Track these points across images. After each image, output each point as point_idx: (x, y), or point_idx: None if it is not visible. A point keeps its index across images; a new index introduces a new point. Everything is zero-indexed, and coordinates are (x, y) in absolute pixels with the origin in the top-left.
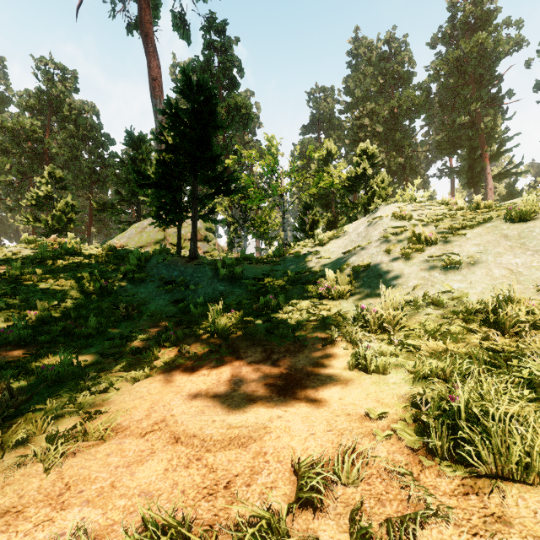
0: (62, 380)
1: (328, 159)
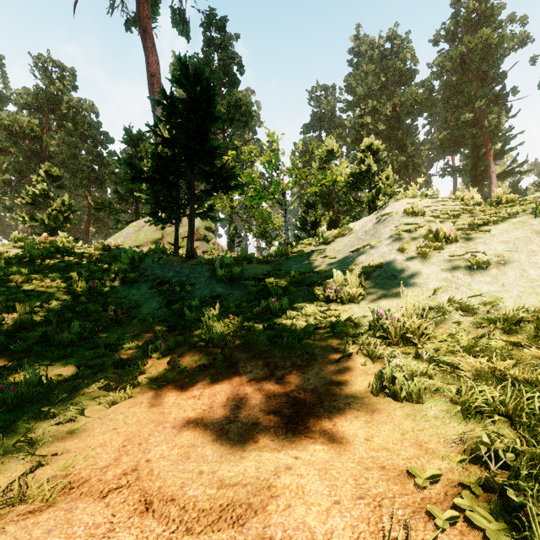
0: (24, 402)
1: (330, 157)
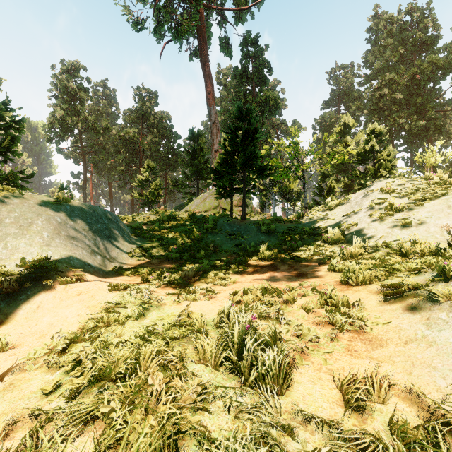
0: (205, 271)
1: (346, 130)
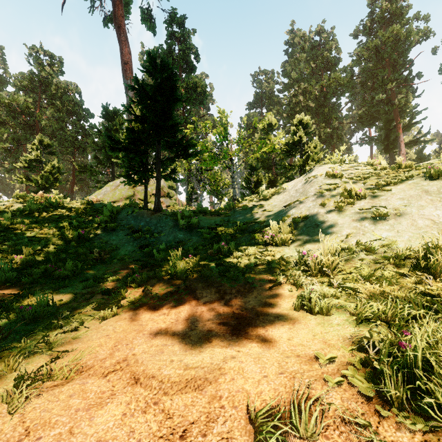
0: (38, 318)
1: (269, 129)
